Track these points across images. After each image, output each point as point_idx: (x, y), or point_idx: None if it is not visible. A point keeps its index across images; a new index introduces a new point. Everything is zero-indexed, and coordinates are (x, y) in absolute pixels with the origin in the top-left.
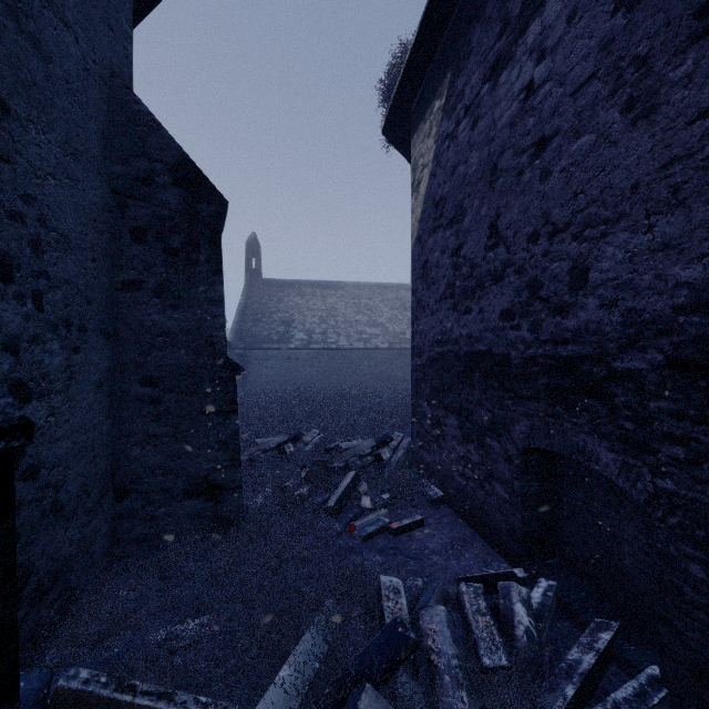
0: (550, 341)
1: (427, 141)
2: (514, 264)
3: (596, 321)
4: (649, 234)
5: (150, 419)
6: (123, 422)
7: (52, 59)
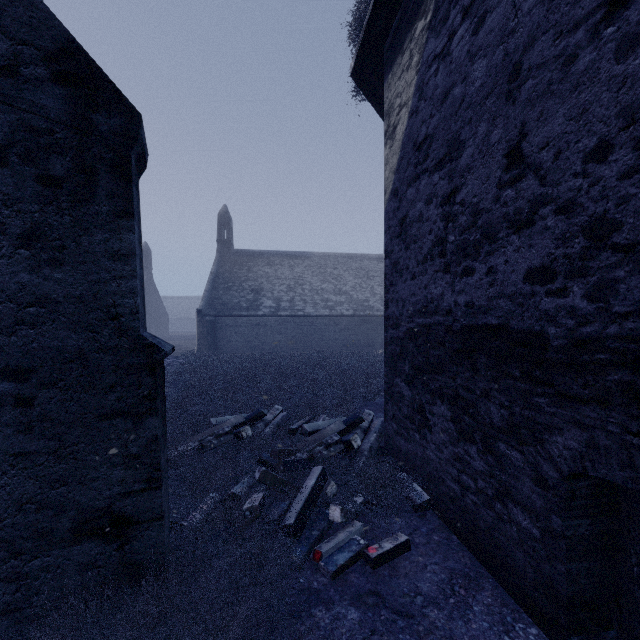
0: (636, 314)
1: (405, 75)
2: (555, 199)
3: None
4: None
5: (15, 429)
6: None
7: None
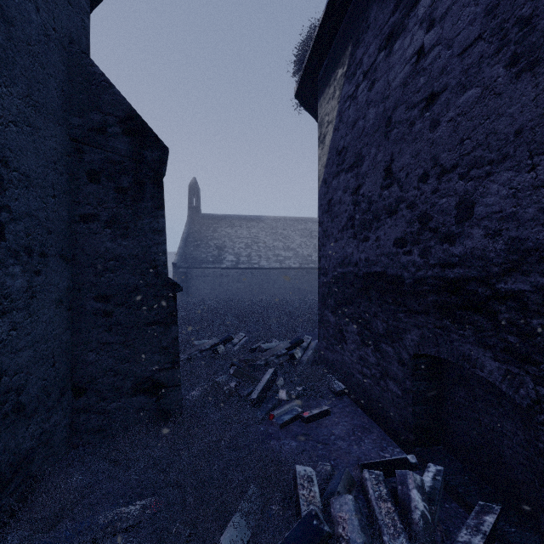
0: (438, 265)
1: (331, 102)
2: (406, 200)
3: (481, 248)
4: (532, 172)
5: (103, 329)
6: (80, 332)
7: (14, 23)
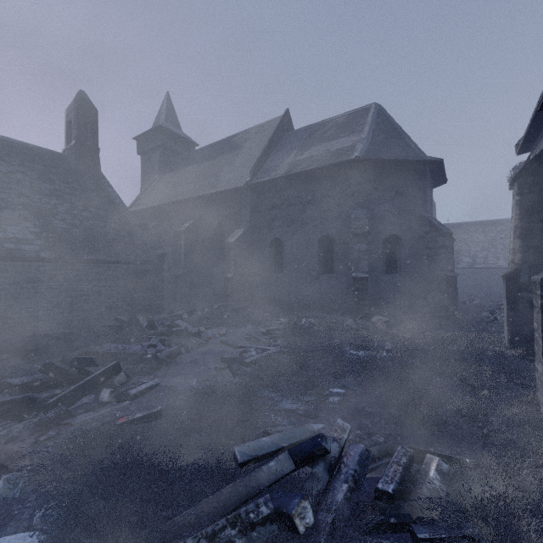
0: None
1: None
2: None
3: None
4: None
5: None
6: None
7: None
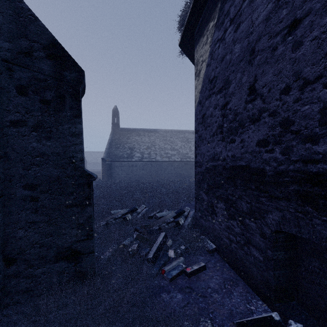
0: (300, 161)
1: (204, 47)
2: (269, 110)
3: None
4: None
5: (30, 211)
6: (11, 214)
7: None
